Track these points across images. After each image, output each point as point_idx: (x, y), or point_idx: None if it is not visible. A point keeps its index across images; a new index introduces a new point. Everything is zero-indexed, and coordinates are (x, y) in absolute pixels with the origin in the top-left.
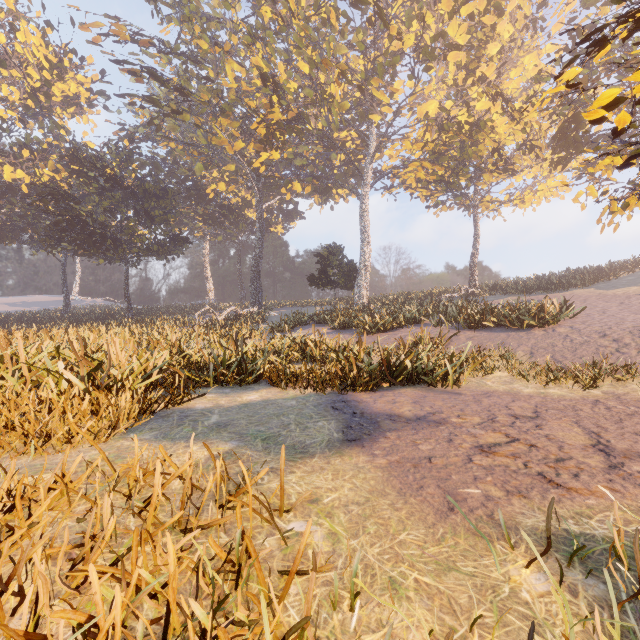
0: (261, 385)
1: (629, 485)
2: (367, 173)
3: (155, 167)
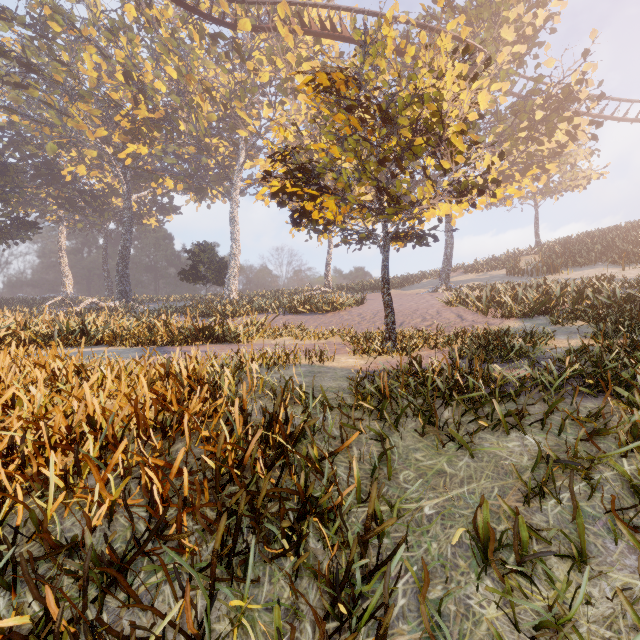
0: (102, 346)
1: None
2: (237, 180)
3: None
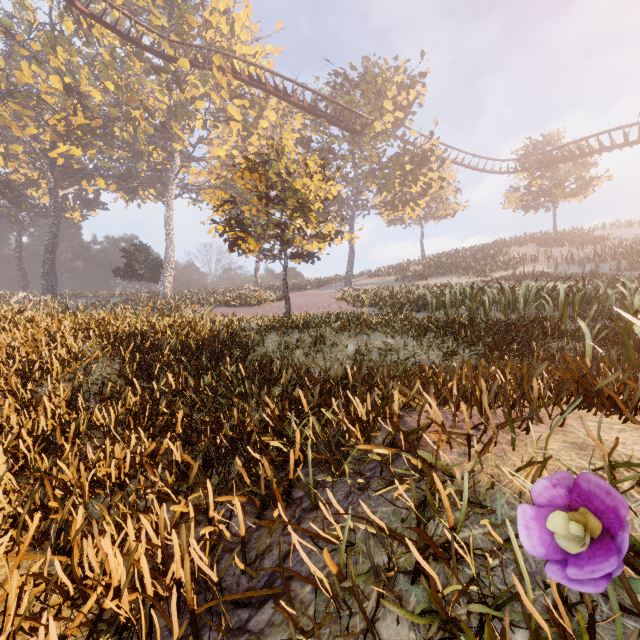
0: None
1: None
2: (172, 187)
3: None
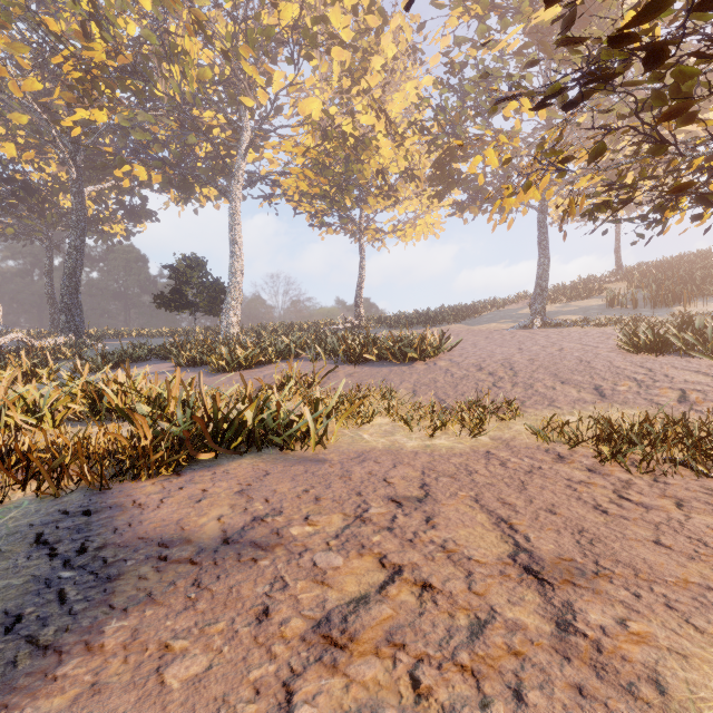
0: None
1: (618, 701)
2: (239, 171)
3: None
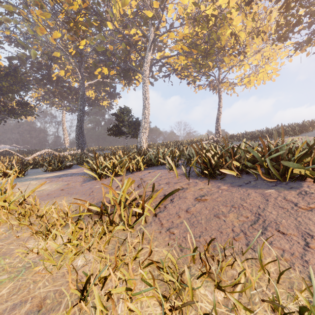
0: None
1: None
2: (147, 58)
3: (20, 60)
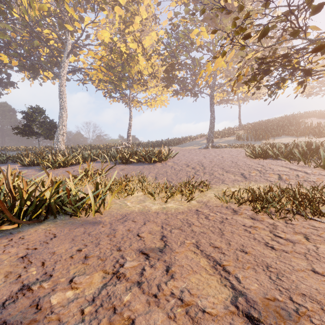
0: None
1: None
2: (64, 63)
3: None
